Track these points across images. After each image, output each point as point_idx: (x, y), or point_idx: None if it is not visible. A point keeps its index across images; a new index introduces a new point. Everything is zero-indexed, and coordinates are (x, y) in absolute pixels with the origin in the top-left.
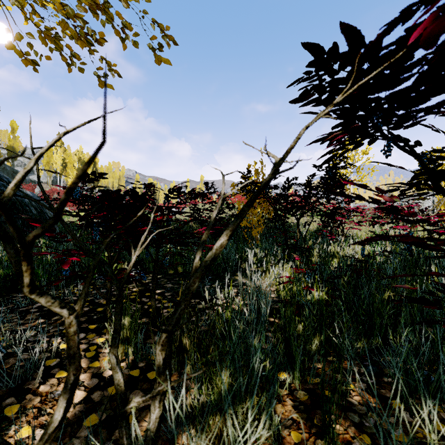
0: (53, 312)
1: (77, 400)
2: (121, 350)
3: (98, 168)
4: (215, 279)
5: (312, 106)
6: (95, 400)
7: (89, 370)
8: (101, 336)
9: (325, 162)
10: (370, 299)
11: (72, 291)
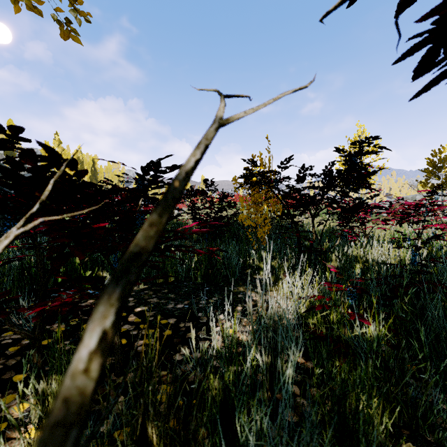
0: None
1: None
2: None
3: (97, 168)
4: (213, 291)
5: None
6: None
7: None
8: (26, 397)
9: (425, 88)
10: None
11: None
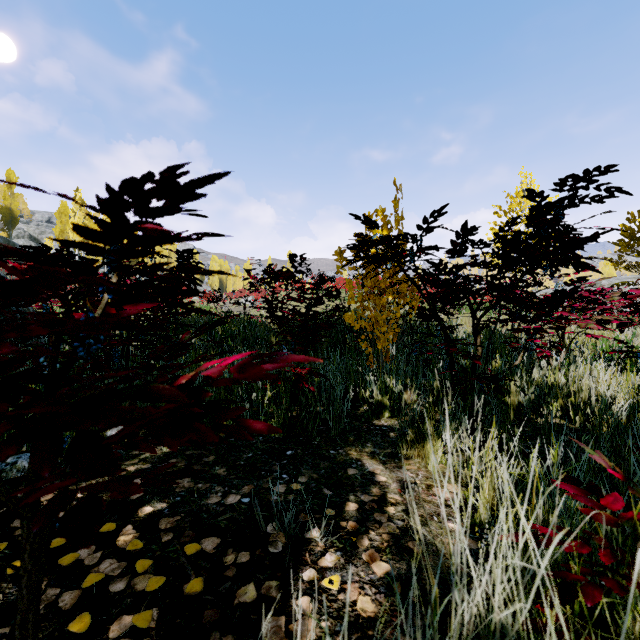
0: None
1: None
2: None
3: None
4: (300, 461)
5: None
6: None
7: None
8: None
9: None
10: None
11: None
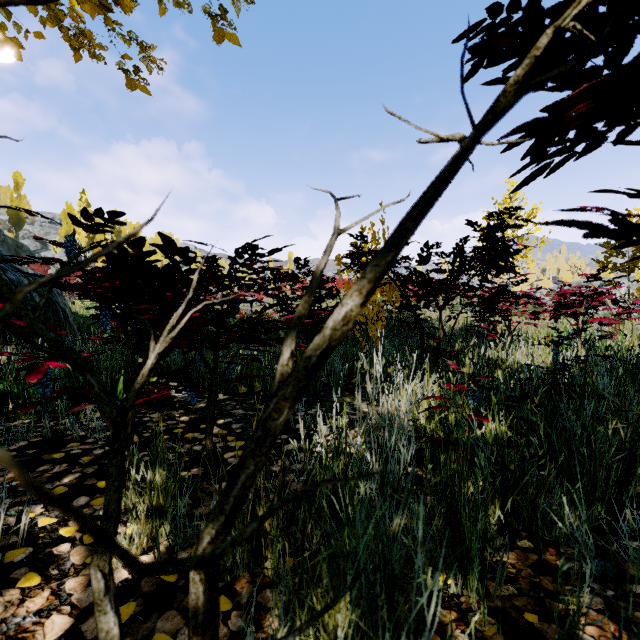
0: (42, 457)
1: (52, 637)
2: (147, 531)
3: None
4: (312, 402)
5: (506, 68)
6: (88, 636)
7: (84, 571)
8: None
9: (523, 182)
10: (583, 436)
11: (82, 421)
